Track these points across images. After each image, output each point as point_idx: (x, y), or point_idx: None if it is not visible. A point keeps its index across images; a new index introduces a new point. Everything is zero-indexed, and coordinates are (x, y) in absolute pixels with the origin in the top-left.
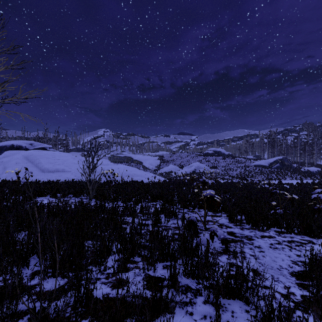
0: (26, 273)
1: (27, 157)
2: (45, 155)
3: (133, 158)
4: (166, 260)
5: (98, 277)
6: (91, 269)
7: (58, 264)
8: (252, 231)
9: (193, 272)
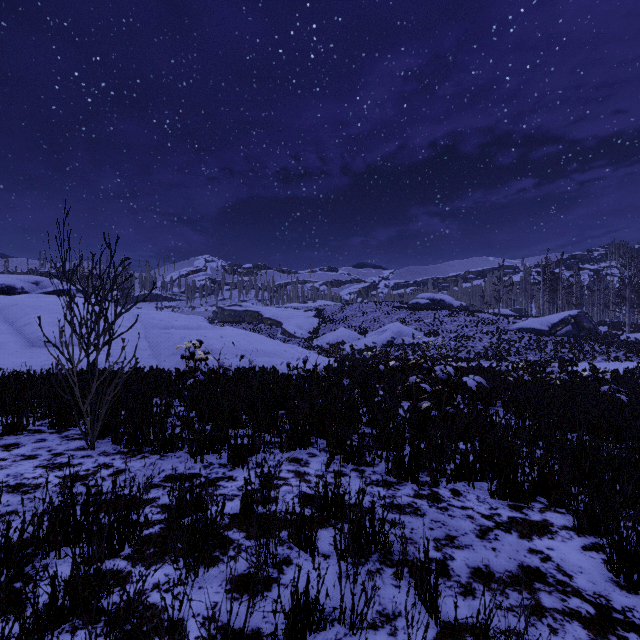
0: None
1: (4, 311)
2: (46, 306)
3: (263, 315)
4: None
5: None
6: None
7: None
8: None
9: None
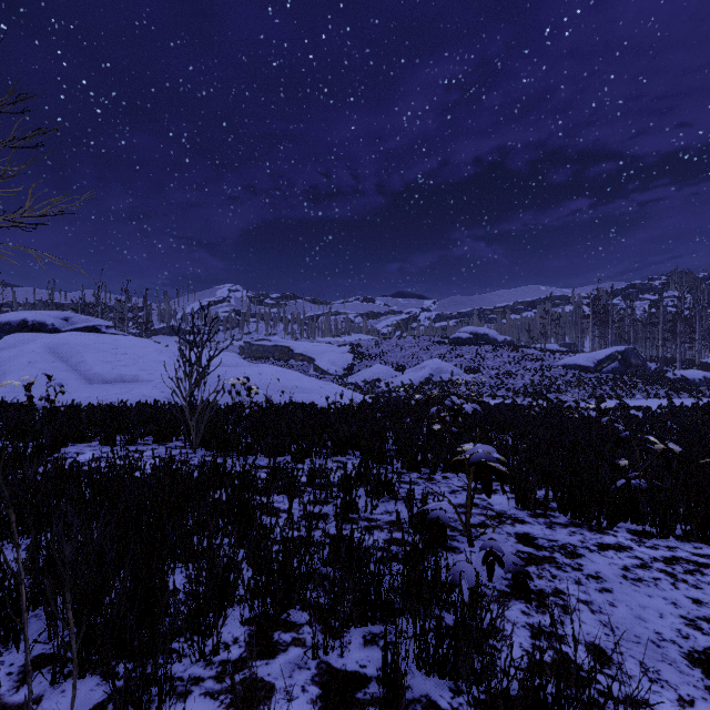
0: (12, 665)
1: (56, 349)
2: (94, 345)
3: (294, 350)
4: (372, 621)
5: (197, 675)
6: (180, 653)
7: (76, 668)
8: (576, 532)
9: (443, 661)
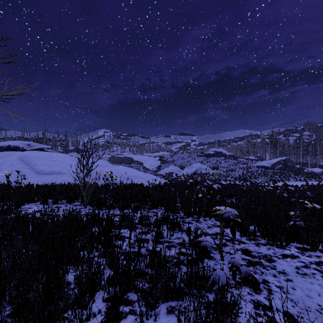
0: None
1: (23, 159)
2: (41, 156)
3: (133, 159)
4: (171, 299)
5: None
6: (69, 320)
7: None
8: (270, 248)
9: None
